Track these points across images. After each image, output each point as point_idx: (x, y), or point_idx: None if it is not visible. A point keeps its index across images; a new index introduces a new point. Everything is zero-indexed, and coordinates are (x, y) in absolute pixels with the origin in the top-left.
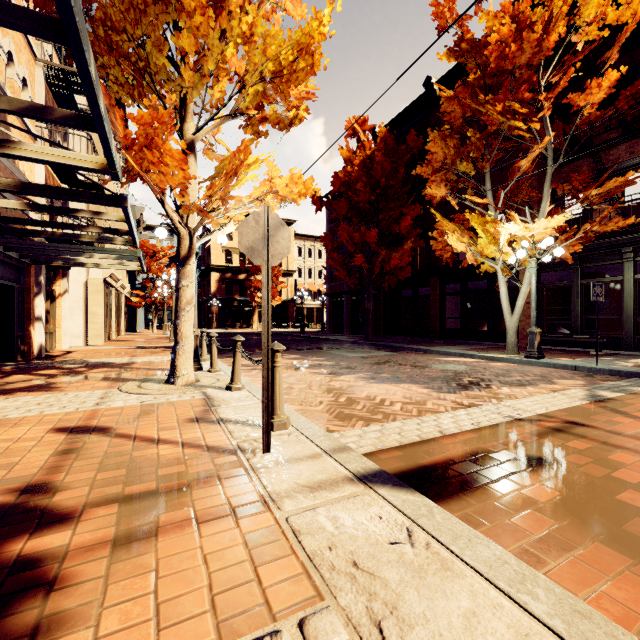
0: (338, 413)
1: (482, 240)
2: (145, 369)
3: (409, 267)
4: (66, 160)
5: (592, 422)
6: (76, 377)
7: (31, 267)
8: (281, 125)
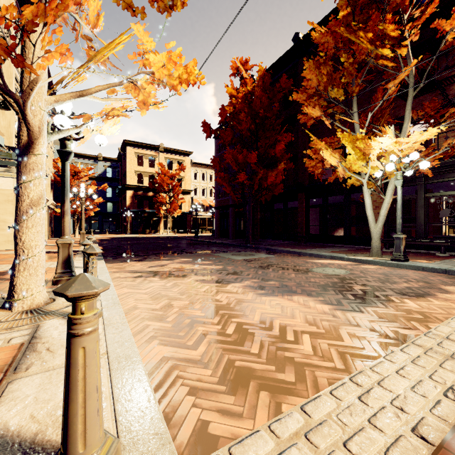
0: (226, 366)
1: (351, 156)
2: None
3: (282, 184)
4: None
5: None
6: None
7: None
8: (160, 4)
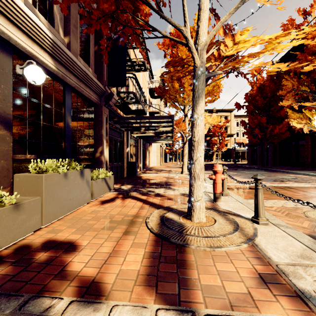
0: None
1: (313, 121)
2: (174, 171)
3: (288, 132)
4: (165, 129)
5: (297, 188)
6: (160, 172)
7: (146, 144)
8: (211, 102)
